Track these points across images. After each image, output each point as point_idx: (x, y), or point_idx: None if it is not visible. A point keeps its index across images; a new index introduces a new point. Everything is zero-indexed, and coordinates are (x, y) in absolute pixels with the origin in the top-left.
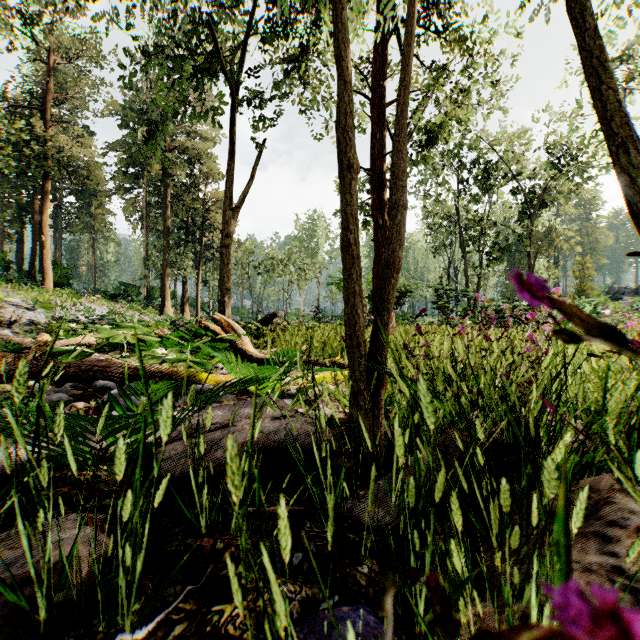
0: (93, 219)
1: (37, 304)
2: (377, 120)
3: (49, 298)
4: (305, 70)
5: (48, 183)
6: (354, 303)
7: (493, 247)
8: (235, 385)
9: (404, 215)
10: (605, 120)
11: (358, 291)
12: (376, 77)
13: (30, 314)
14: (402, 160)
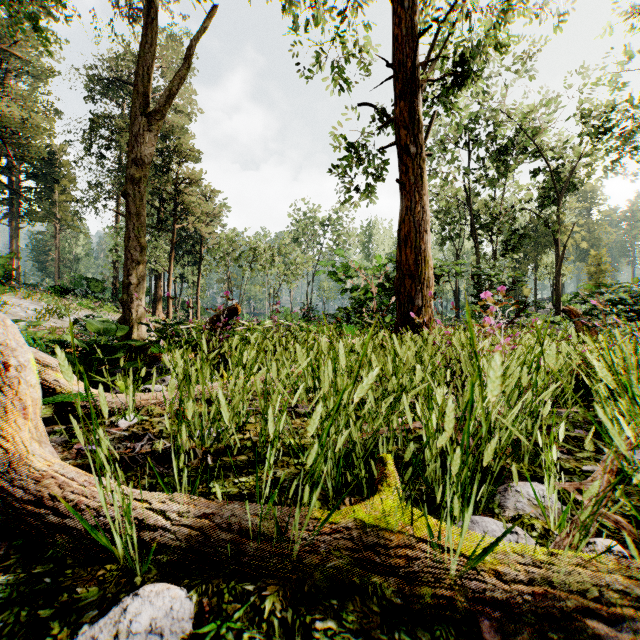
0: (56, 207)
1: None
2: None
3: None
4: None
5: None
6: None
7: (512, 234)
8: None
9: None
10: None
11: None
12: None
13: None
14: None
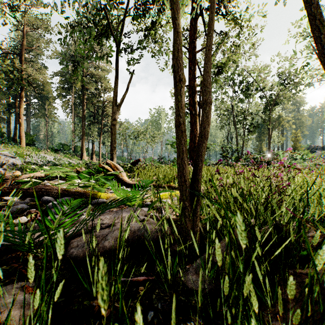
0: (46, 111)
1: (16, 154)
2: (192, 60)
3: (23, 151)
4: (154, 34)
5: (23, 92)
6: (182, 157)
7: (250, 125)
8: (116, 202)
9: (210, 107)
10: (323, 54)
11: (185, 150)
12: (191, 37)
13: (13, 160)
14: (209, 77)
